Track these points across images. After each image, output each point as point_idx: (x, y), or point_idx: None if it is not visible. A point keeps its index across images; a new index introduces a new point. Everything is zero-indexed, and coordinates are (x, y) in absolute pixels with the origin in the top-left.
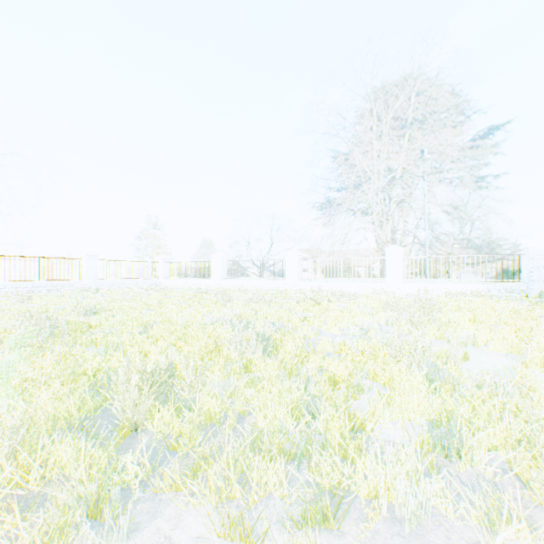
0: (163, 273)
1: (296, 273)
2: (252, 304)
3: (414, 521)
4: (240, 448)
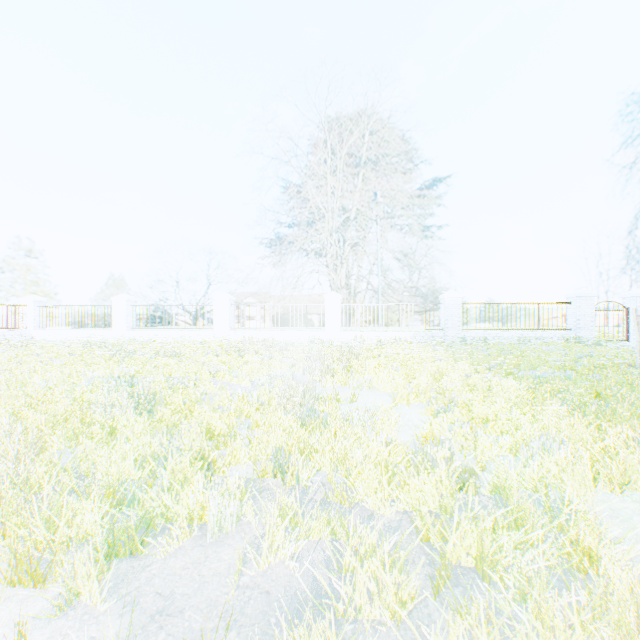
0: (35, 321)
1: (227, 321)
2: (159, 359)
3: (218, 531)
4: (57, 504)
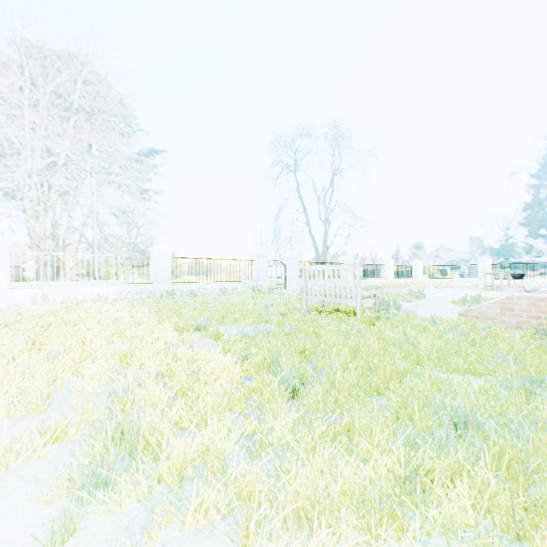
0: None
1: None
2: None
3: None
4: None
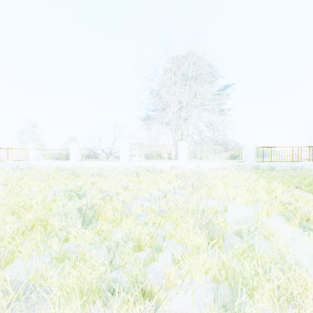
0: (33, 157)
1: (126, 157)
2: (94, 178)
3: None
4: None
